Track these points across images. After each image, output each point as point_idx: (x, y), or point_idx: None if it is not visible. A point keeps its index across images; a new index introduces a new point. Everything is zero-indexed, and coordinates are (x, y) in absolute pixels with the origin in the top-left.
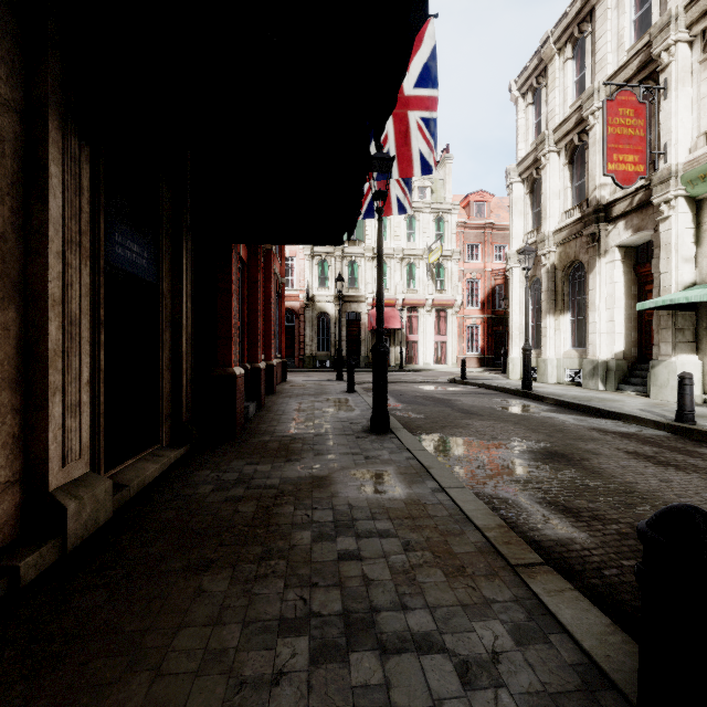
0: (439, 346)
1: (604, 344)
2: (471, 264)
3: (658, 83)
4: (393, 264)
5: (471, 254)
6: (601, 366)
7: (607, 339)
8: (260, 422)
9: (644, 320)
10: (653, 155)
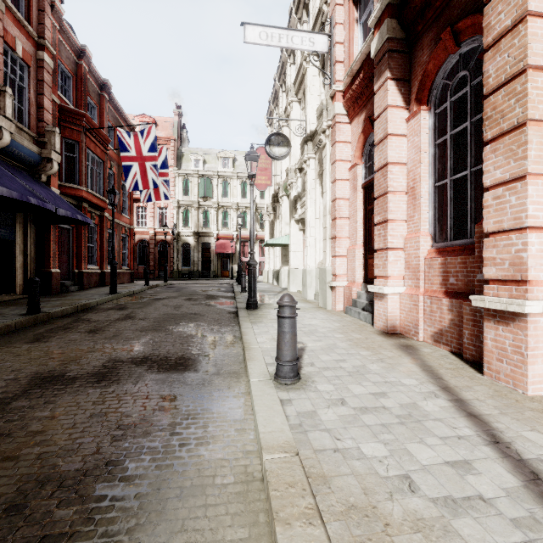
0: None
1: (278, 262)
2: None
3: None
4: (232, 212)
5: None
6: (276, 273)
7: (279, 260)
8: (72, 292)
9: None
10: None
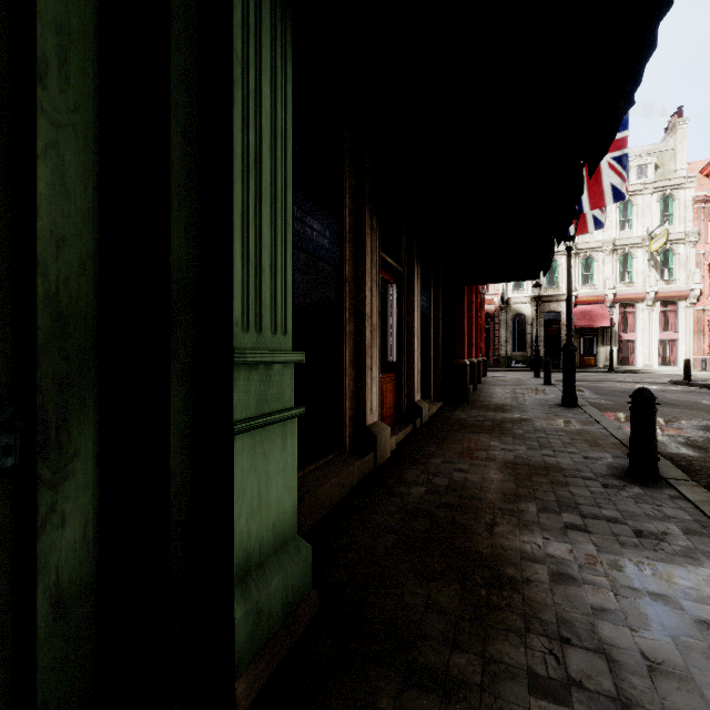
0: (667, 345)
1: None
2: None
3: None
4: (601, 257)
5: None
6: None
7: None
8: (478, 397)
9: None
10: None
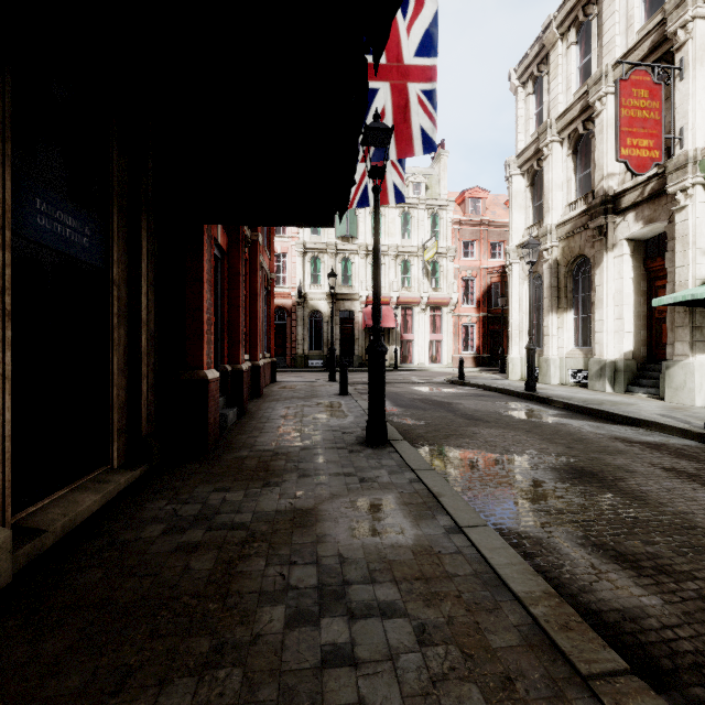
0: (434, 345)
1: (612, 343)
2: (466, 262)
3: (672, 64)
4: (388, 261)
5: (466, 252)
6: (609, 366)
7: (614, 338)
8: (239, 432)
9: (654, 318)
10: (666, 141)
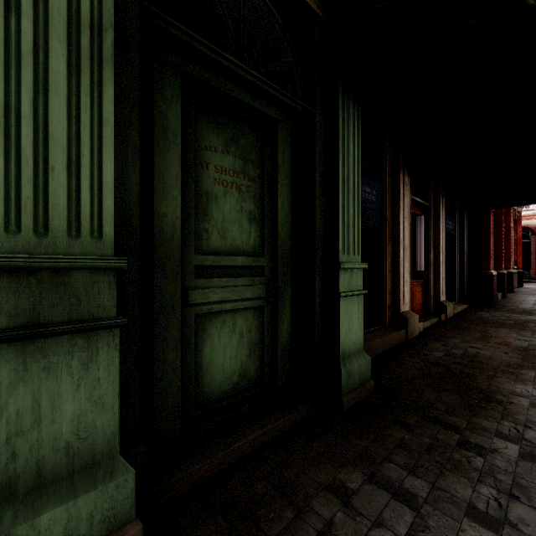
0: None
1: None
2: None
3: None
4: None
5: None
6: None
7: None
8: (506, 302)
9: None
10: None
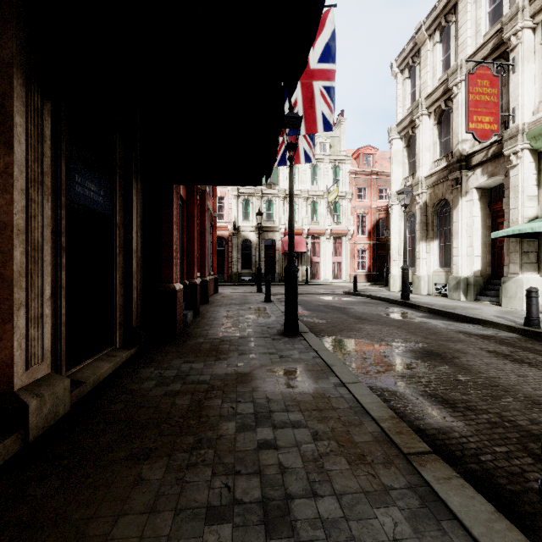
0: (335, 265)
1: (465, 264)
2: (360, 202)
3: (508, 60)
4: (301, 202)
5: (360, 195)
6: (463, 281)
7: (467, 260)
8: (196, 327)
9: (496, 246)
10: (504, 117)
